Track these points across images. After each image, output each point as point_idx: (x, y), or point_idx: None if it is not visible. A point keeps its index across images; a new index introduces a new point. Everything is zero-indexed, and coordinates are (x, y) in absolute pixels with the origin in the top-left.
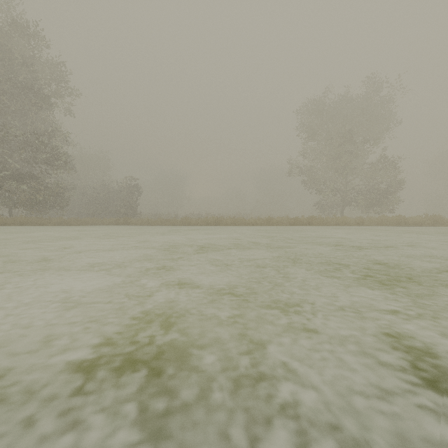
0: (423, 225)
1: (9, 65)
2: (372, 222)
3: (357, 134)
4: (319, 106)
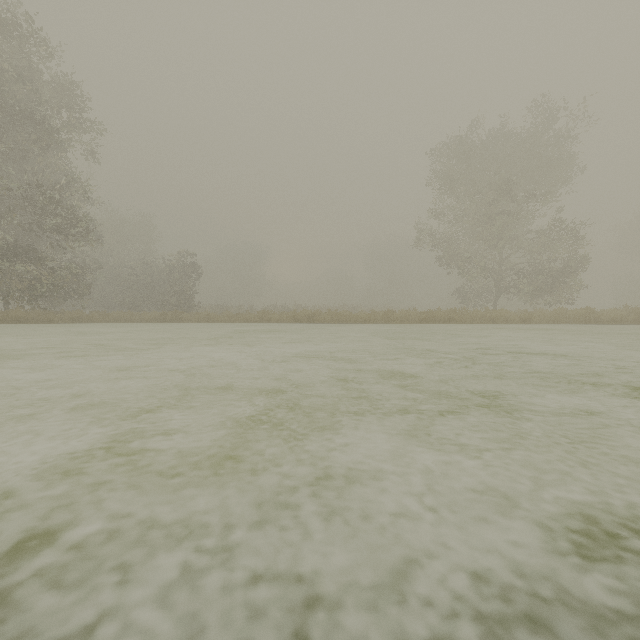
0: (623, 322)
1: None
2: (545, 319)
3: (517, 187)
4: (462, 147)
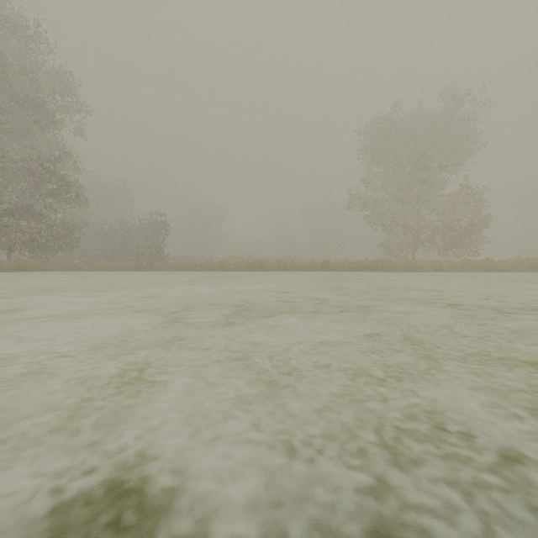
0: (515, 270)
1: (4, 73)
2: (452, 267)
3: (432, 159)
4: (386, 125)
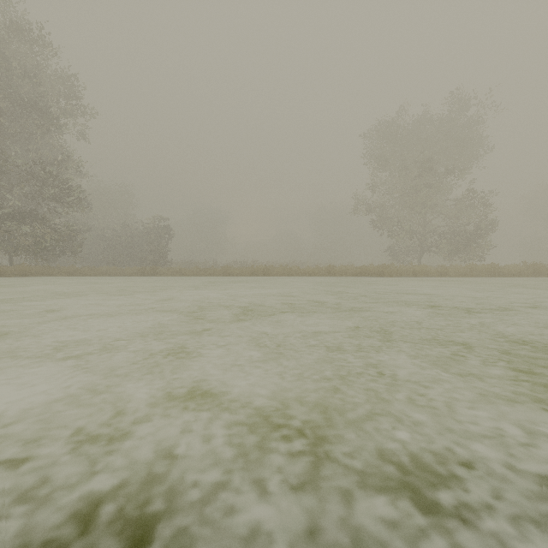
0: (521, 275)
1: (8, 77)
2: (458, 272)
3: (438, 163)
4: (392, 129)
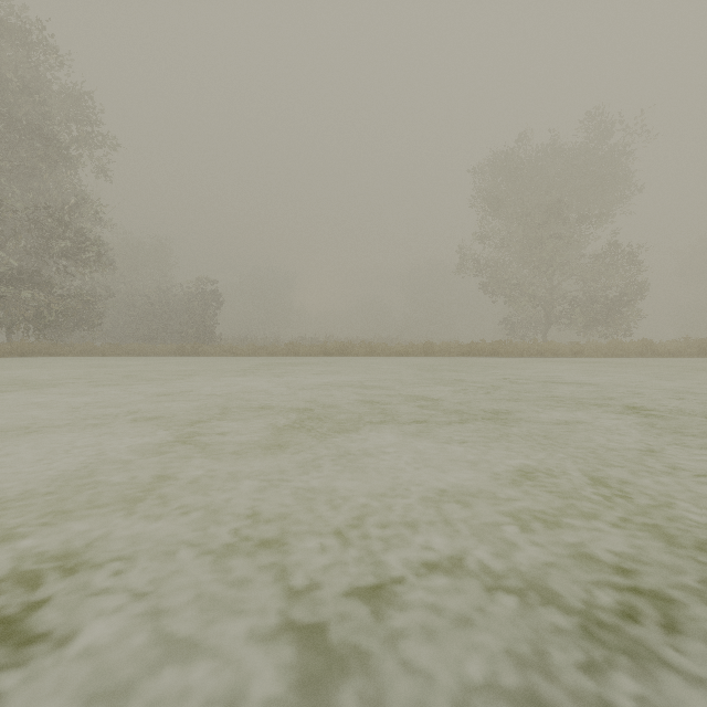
0: (682, 355)
1: (1, 93)
2: (598, 351)
3: (569, 208)
4: (508, 163)
